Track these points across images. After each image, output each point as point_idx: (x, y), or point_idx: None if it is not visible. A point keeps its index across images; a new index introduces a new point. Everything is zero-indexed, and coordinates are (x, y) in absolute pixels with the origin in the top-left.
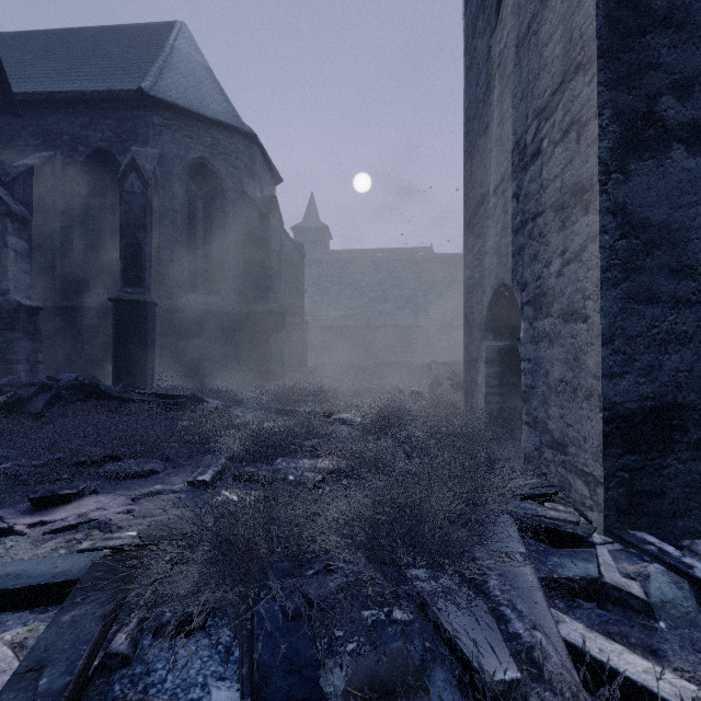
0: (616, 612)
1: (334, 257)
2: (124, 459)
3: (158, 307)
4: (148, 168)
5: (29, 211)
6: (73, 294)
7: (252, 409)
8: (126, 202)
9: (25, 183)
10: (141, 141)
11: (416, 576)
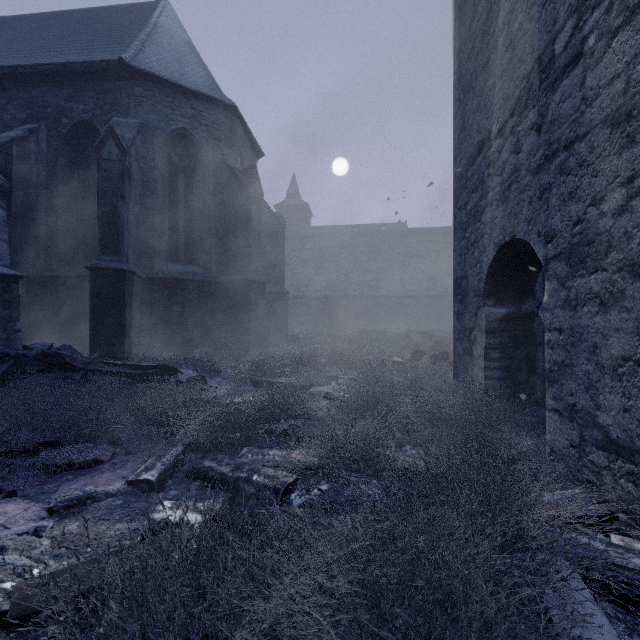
0: None
1: (314, 232)
2: (64, 446)
3: (137, 276)
4: (127, 136)
5: (11, 182)
6: (57, 263)
7: (229, 379)
8: (104, 169)
9: (8, 154)
10: (123, 112)
11: None
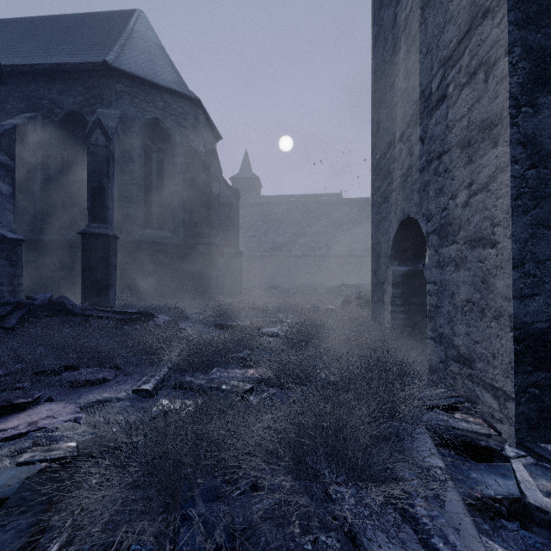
0: (541, 535)
1: (264, 201)
2: (79, 369)
3: (119, 239)
4: (111, 125)
5: (14, 161)
6: (51, 229)
7: (195, 323)
8: (92, 153)
9: (11, 138)
10: (106, 105)
11: (342, 500)
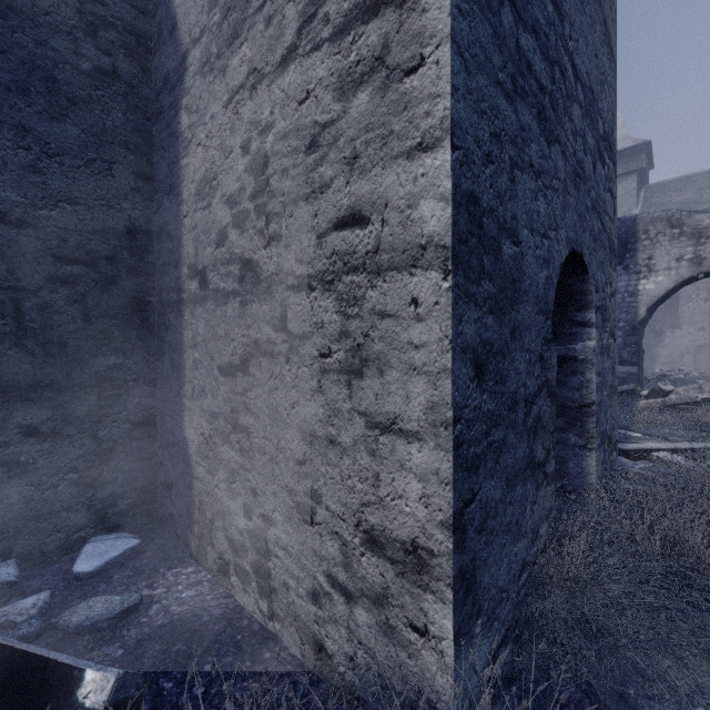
0: None
1: None
2: None
3: None
4: None
5: None
6: None
7: None
8: None
9: None
10: None
11: None
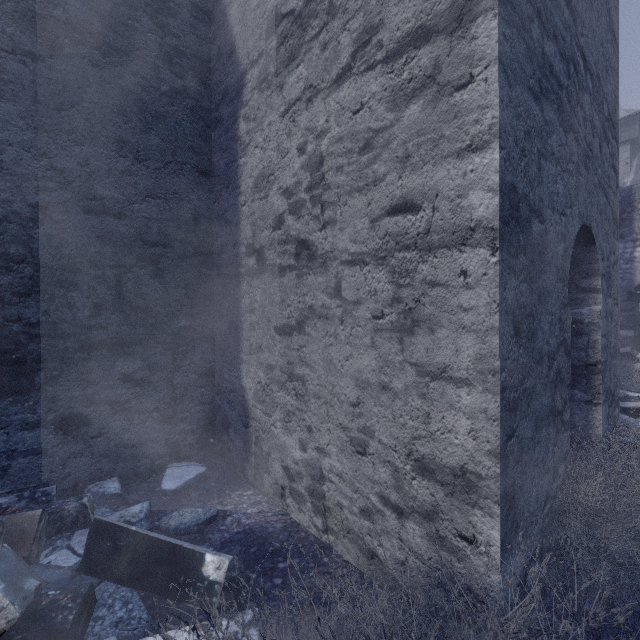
0: None
1: None
2: None
3: None
4: None
5: None
6: None
7: None
8: None
9: None
10: None
11: None
